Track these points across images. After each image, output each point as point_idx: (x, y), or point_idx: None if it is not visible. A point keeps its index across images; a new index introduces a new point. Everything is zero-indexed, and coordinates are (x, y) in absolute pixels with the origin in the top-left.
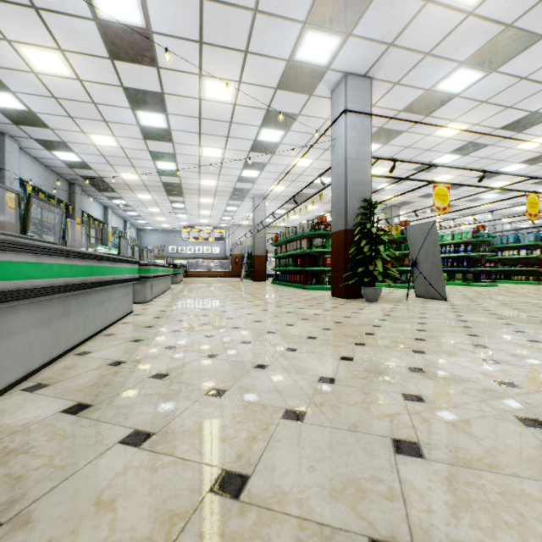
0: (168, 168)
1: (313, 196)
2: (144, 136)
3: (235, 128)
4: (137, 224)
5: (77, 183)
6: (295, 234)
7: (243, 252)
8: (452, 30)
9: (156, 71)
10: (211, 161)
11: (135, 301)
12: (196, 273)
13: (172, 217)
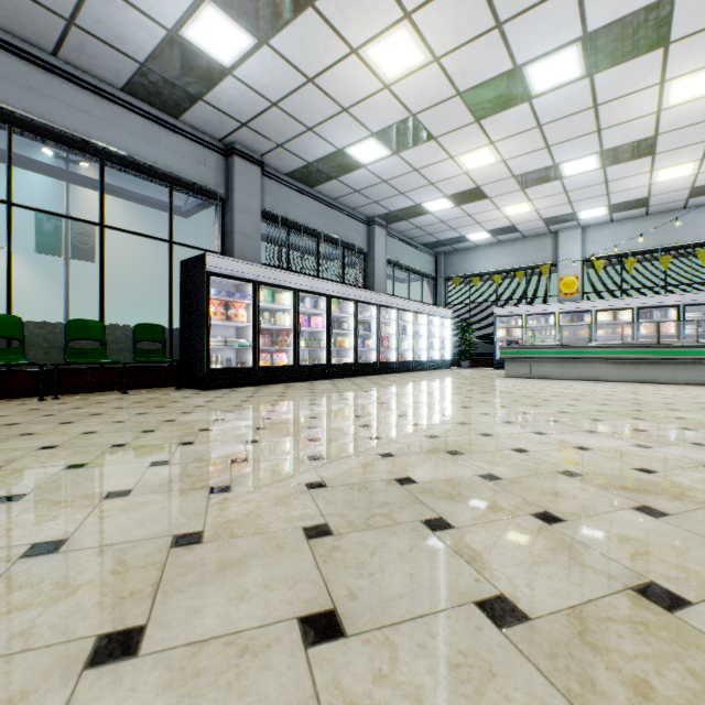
0: None
1: None
2: None
3: None
4: None
5: None
6: None
7: None
8: None
9: None
10: None
11: None
12: None
13: None
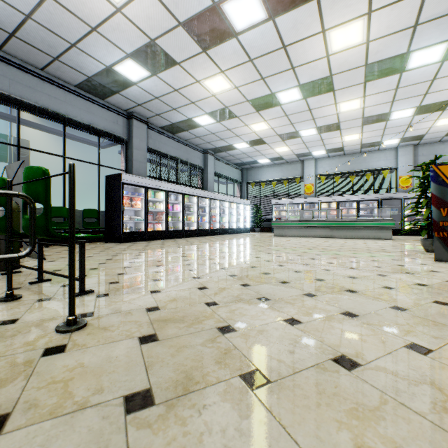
0: None
1: None
2: None
3: None
4: None
5: None
6: None
7: None
8: (389, 4)
9: None
10: None
11: None
12: None
13: None
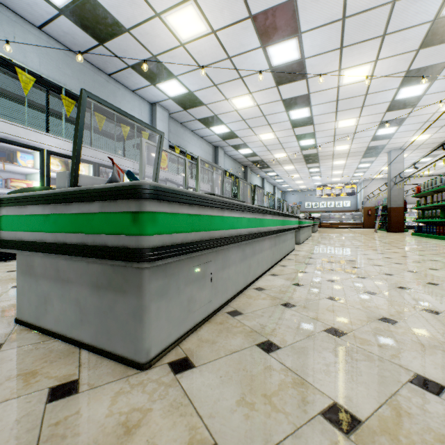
0: (308, 144)
1: None
2: (292, 126)
3: (369, 97)
4: (281, 188)
5: (248, 166)
6: None
7: (376, 205)
8: None
9: (305, 81)
10: (345, 130)
11: None
12: (328, 224)
13: (308, 179)
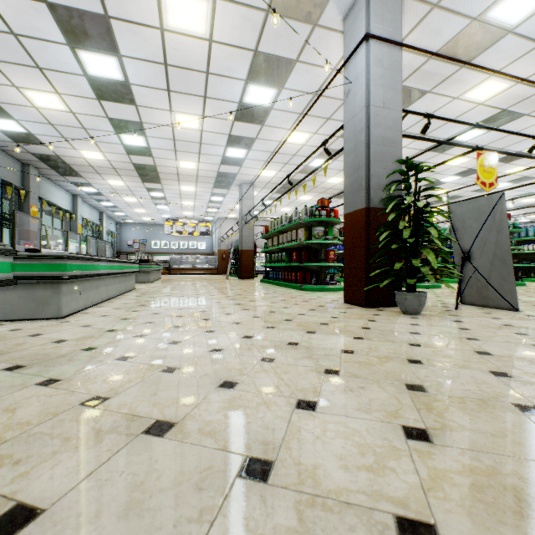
0: (137, 145)
1: (315, 170)
2: (97, 94)
3: (213, 82)
4: (115, 217)
5: (32, 164)
6: (290, 223)
7: (230, 247)
8: None
9: None
10: (187, 134)
11: (41, 316)
12: (179, 269)
13: (152, 208)
